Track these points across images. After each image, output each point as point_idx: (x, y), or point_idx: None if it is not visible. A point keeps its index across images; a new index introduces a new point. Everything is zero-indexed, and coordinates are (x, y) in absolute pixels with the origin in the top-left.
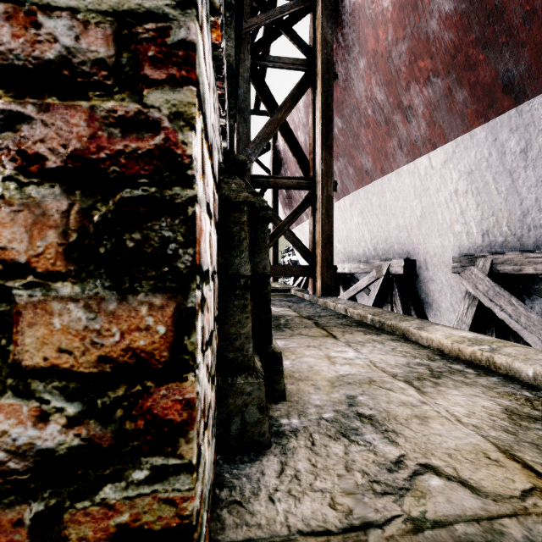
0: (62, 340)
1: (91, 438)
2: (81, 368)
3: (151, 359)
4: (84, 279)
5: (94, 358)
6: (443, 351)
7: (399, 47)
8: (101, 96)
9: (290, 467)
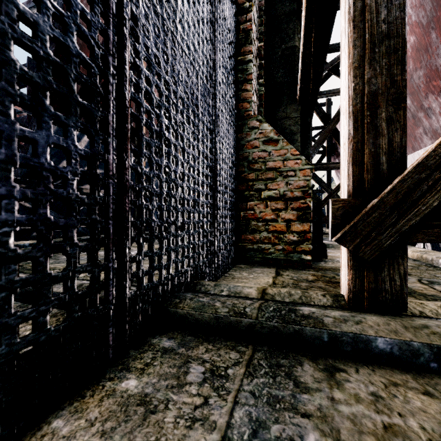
0: (296, 228)
1: (299, 239)
2: (298, 231)
3: (306, 231)
4: (298, 221)
5: (299, 230)
6: (408, 256)
7: (417, 73)
8: (300, 200)
9: (327, 263)
